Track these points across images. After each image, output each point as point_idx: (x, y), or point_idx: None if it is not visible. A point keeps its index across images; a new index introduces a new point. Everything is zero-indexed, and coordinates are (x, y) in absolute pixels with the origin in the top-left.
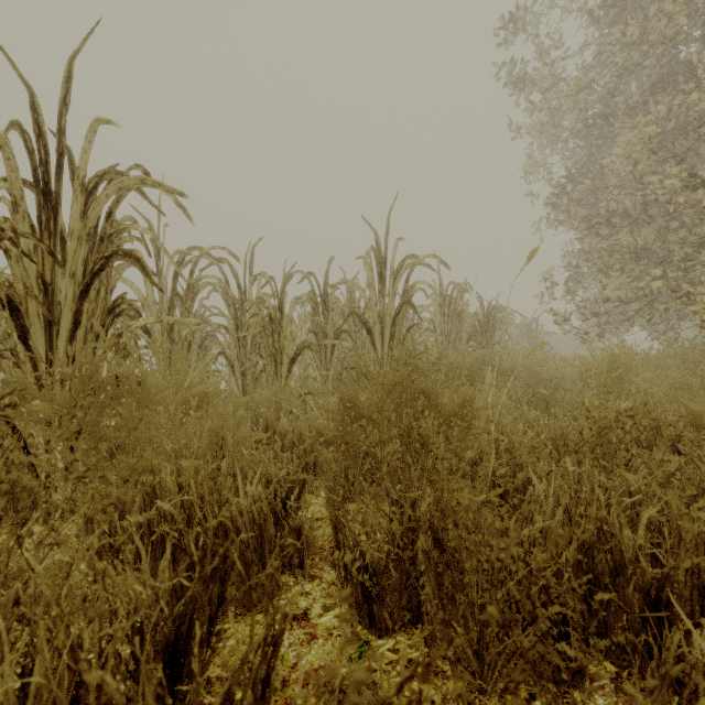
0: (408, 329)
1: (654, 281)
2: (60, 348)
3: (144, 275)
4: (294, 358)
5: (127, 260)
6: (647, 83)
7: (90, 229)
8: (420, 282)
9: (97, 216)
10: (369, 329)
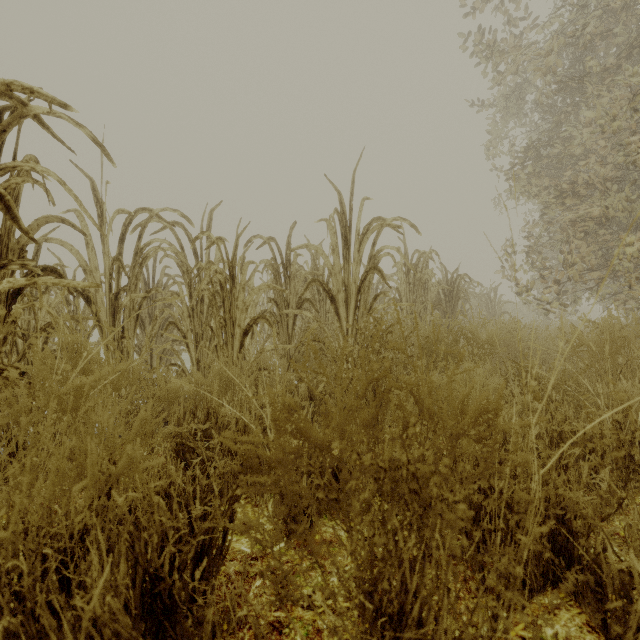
0: (374, 298)
1: (626, 248)
2: None
3: (9, 219)
4: (247, 330)
5: None
6: (609, 54)
7: None
8: (387, 247)
9: None
10: (332, 298)
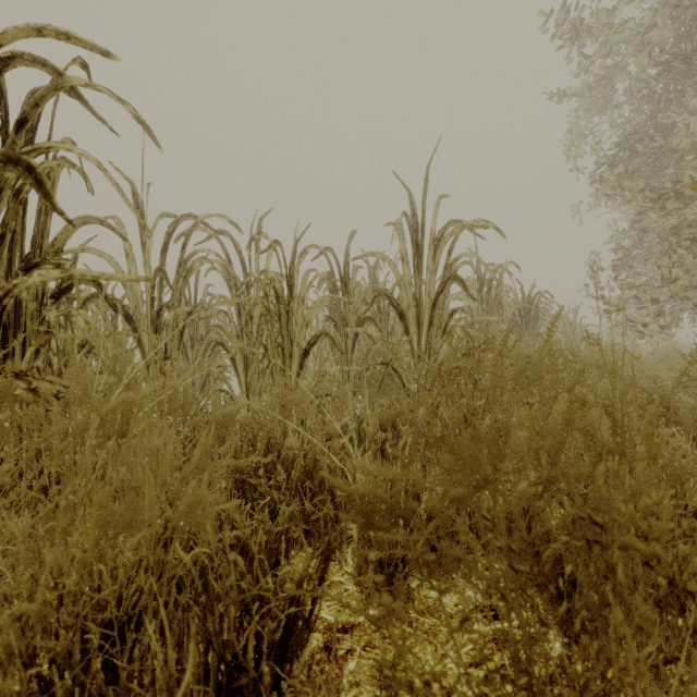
0: (450, 314)
1: None
2: None
3: (41, 196)
4: (307, 349)
5: (11, 170)
6: None
7: None
8: (466, 254)
9: None
10: (402, 314)
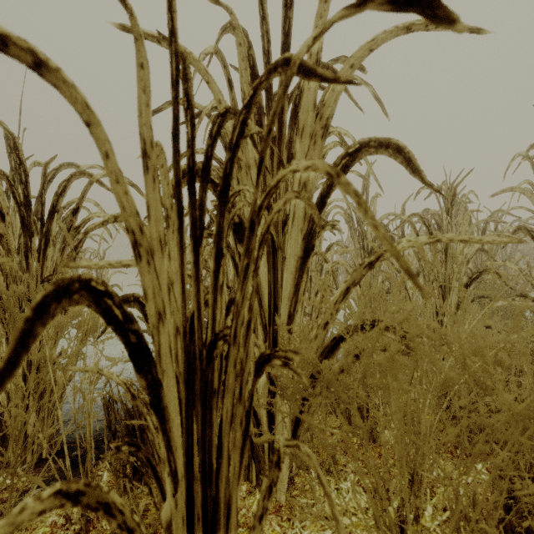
0: None
1: None
2: (283, 281)
3: (409, 172)
4: (468, 284)
5: (381, 152)
6: None
7: (326, 119)
8: None
9: (336, 98)
10: None
